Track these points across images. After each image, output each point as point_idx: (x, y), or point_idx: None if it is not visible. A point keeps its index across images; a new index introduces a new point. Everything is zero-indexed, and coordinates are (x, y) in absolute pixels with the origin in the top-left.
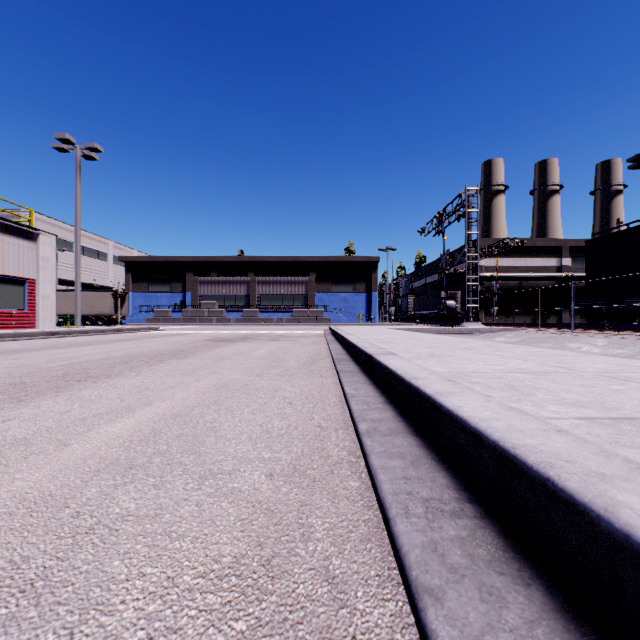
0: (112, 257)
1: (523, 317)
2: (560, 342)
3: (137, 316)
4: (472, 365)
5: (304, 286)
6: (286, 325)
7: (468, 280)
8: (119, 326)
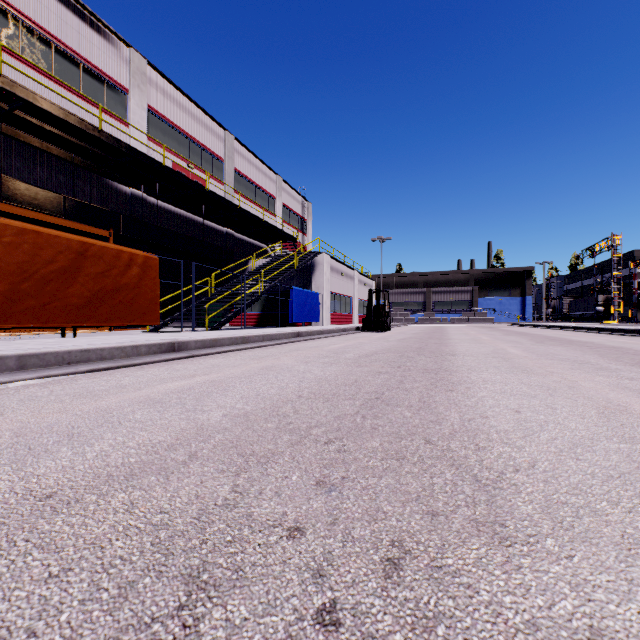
0: None
1: None
2: None
3: None
4: None
5: (469, 294)
6: (460, 323)
7: (613, 293)
8: None
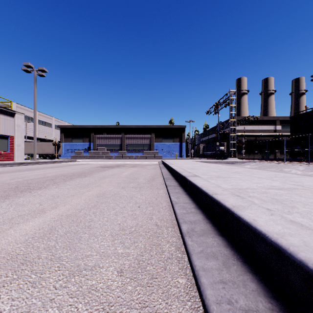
0: (54, 125)
1: (257, 155)
2: (279, 168)
3: (66, 154)
4: (244, 183)
5: (149, 140)
6: (140, 159)
7: (231, 136)
8: (56, 159)
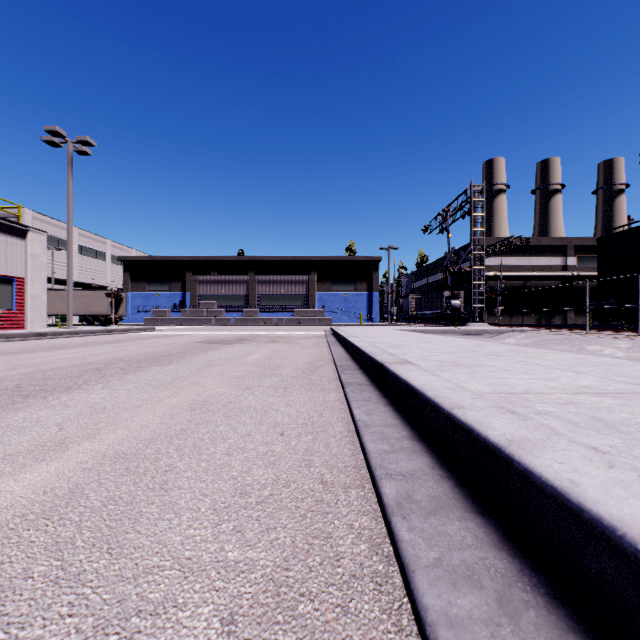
0: (111, 256)
1: (527, 317)
2: (577, 344)
3: (135, 316)
4: (517, 380)
5: (304, 286)
6: (286, 325)
7: (474, 279)
8: (114, 326)
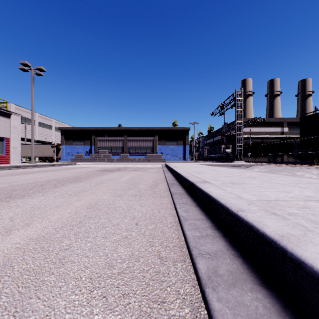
0: (54, 127)
1: (263, 158)
2: (291, 171)
3: (66, 157)
4: (269, 192)
5: (151, 142)
6: (142, 162)
7: (237, 138)
8: (55, 162)
